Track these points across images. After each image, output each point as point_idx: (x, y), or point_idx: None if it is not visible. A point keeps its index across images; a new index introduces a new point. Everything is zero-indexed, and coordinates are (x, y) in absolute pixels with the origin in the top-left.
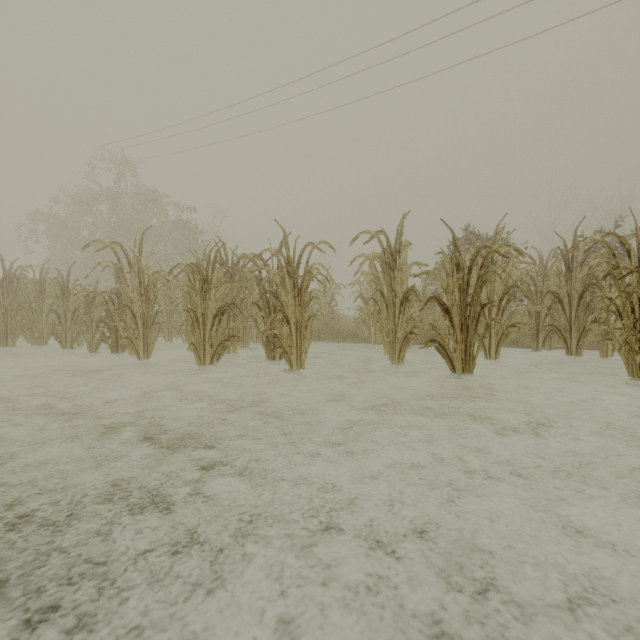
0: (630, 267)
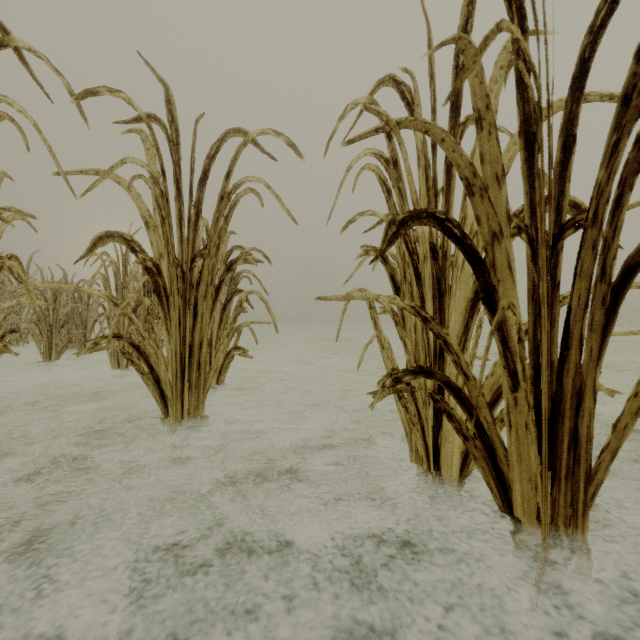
0: None
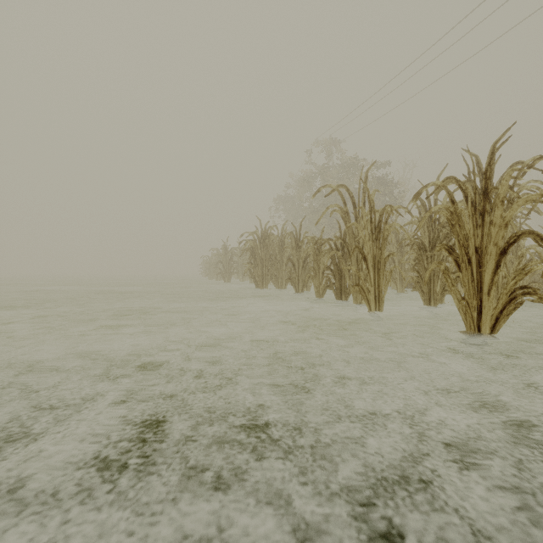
0: None
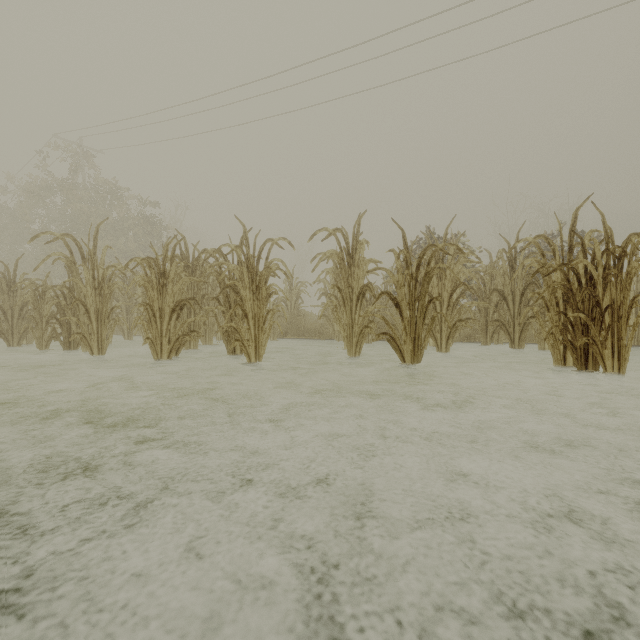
0: (554, 266)
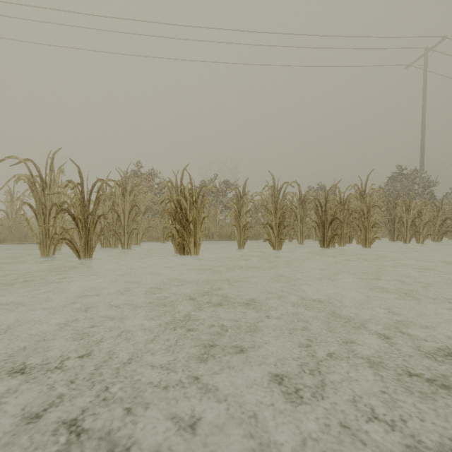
0: (170, 199)
